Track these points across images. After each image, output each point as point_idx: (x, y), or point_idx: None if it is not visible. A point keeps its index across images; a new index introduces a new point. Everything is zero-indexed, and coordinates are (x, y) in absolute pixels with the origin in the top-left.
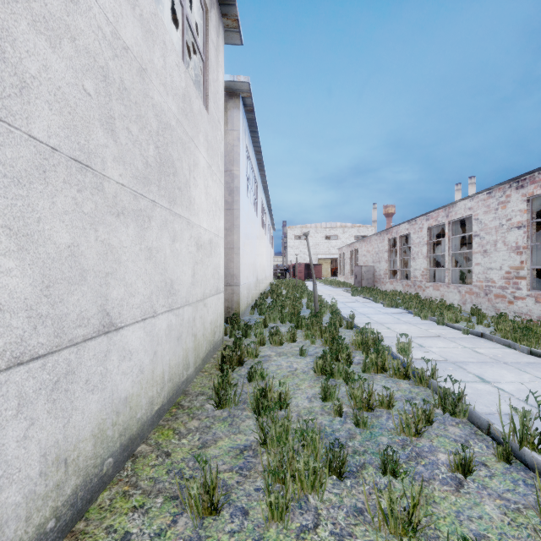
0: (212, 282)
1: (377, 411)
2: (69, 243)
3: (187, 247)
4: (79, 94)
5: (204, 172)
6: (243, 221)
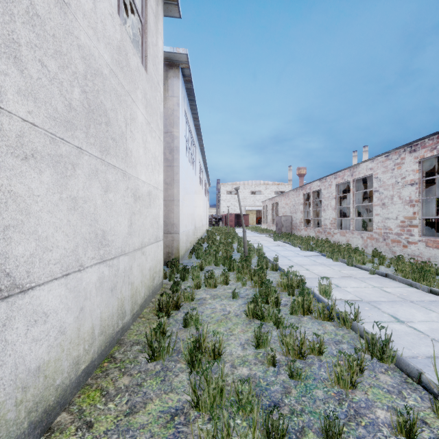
0: (151, 231)
1: (308, 358)
2: None
3: (122, 198)
4: None
5: (143, 127)
6: (182, 177)
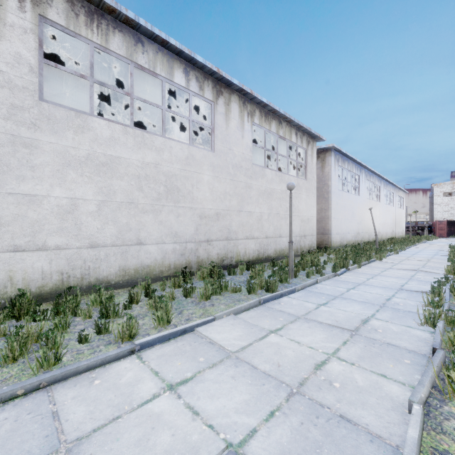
0: (309, 231)
1: None
2: (276, 224)
3: (297, 222)
4: (277, 205)
5: (305, 199)
6: (335, 205)
